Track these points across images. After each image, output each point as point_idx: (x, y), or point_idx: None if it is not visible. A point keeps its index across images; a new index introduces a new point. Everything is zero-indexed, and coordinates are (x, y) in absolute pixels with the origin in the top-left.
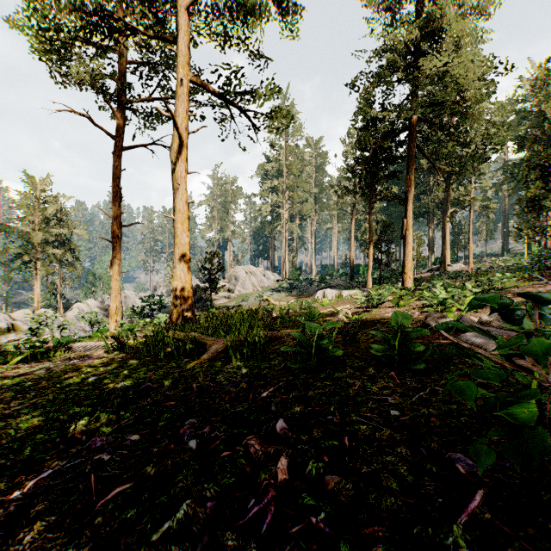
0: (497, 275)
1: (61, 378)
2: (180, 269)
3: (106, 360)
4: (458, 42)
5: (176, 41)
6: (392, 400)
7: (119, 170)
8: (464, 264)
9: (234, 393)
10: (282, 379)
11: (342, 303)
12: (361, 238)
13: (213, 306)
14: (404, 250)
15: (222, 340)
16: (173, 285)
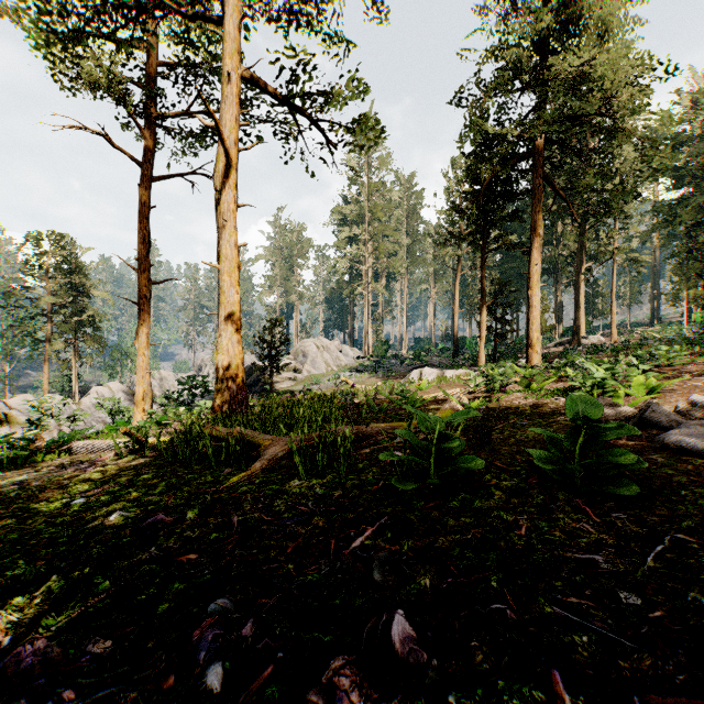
0: (661, 347)
1: (33, 499)
2: (227, 337)
3: (111, 468)
4: (604, 33)
5: (222, 22)
6: (606, 564)
7: (147, 207)
8: (602, 336)
9: (303, 536)
10: (385, 510)
11: (446, 386)
12: (467, 301)
13: (274, 391)
14: (529, 315)
15: (284, 439)
16: (217, 360)
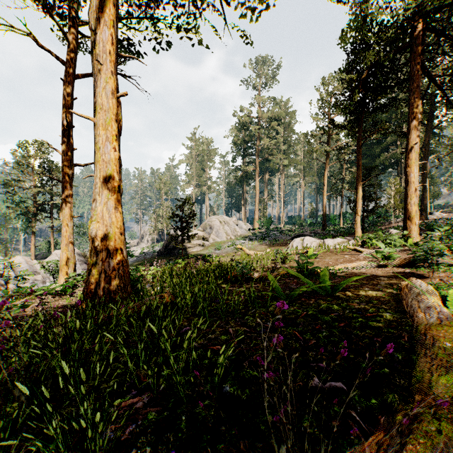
0: None
1: None
2: (101, 202)
3: None
4: None
5: None
6: None
7: (69, 98)
8: None
9: None
10: None
11: (332, 254)
12: (331, 187)
13: (186, 254)
14: (407, 190)
15: None
16: (90, 229)
